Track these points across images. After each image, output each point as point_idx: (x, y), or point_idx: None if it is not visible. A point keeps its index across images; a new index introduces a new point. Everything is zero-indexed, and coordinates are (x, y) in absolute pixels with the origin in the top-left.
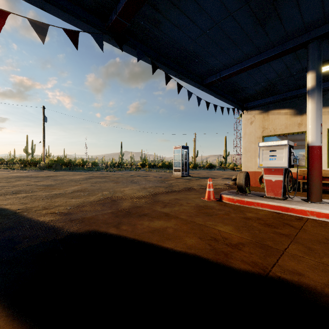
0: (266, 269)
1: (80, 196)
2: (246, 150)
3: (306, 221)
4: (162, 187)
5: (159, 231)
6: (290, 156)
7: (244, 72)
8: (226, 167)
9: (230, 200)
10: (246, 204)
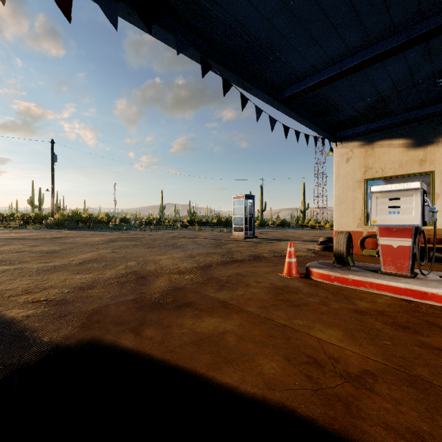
0: None
1: (91, 269)
2: (340, 200)
3: None
4: (217, 255)
5: (210, 340)
6: (423, 207)
7: (343, 80)
8: (305, 225)
9: (323, 277)
10: (351, 284)
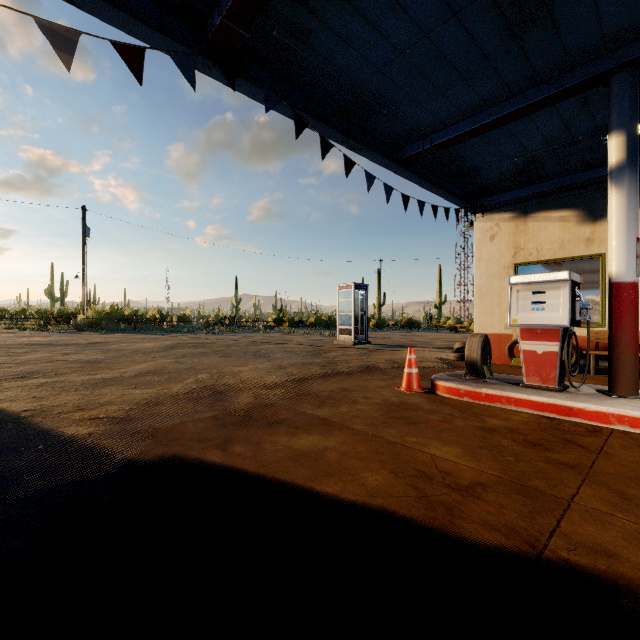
0: (536, 543)
1: (152, 383)
2: (482, 291)
3: (608, 435)
4: (316, 366)
5: (308, 456)
6: (573, 303)
7: (480, 136)
8: (441, 326)
9: (451, 391)
10: (485, 400)
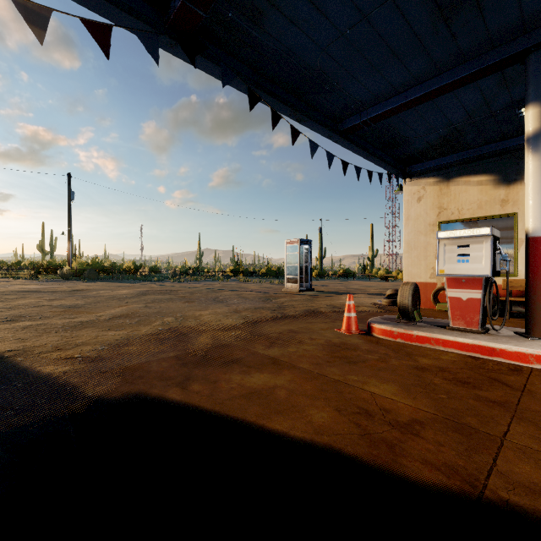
0: (476, 482)
1: (124, 325)
2: (410, 246)
3: (529, 374)
4: (267, 310)
5: (260, 394)
6: (494, 256)
7: (410, 110)
8: (373, 276)
9: (386, 333)
10: (416, 341)
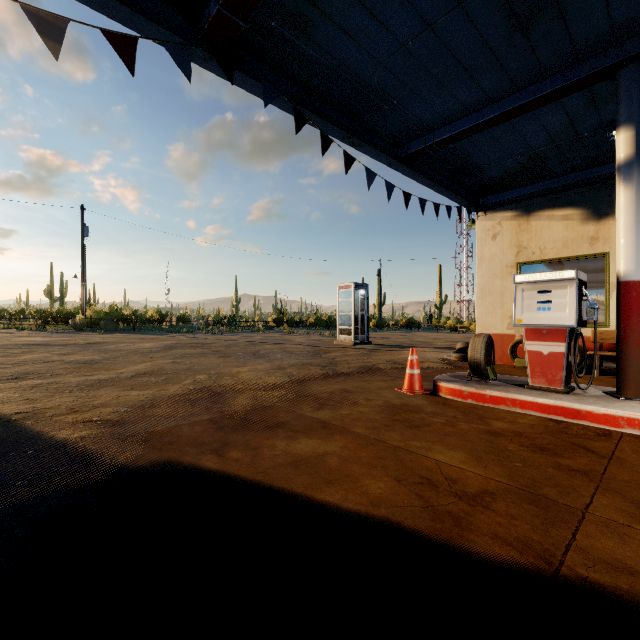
0: (552, 558)
1: (149, 384)
2: (484, 291)
3: (619, 439)
4: (316, 366)
5: (308, 462)
6: (580, 303)
7: (483, 132)
8: (442, 326)
9: (454, 393)
10: (489, 402)
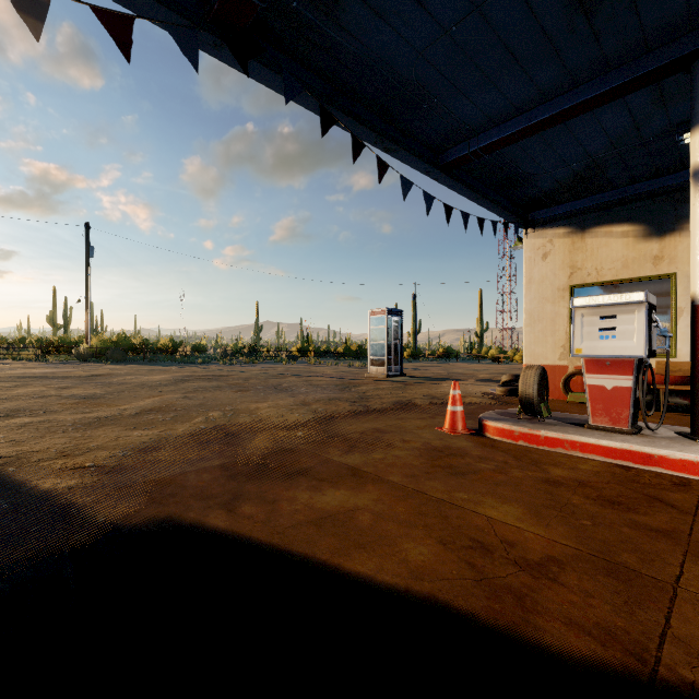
0: (644, 653)
1: (154, 422)
2: (533, 317)
3: None
4: (345, 402)
5: (335, 519)
6: (650, 330)
7: (535, 136)
8: (483, 356)
9: (503, 433)
10: (544, 444)
